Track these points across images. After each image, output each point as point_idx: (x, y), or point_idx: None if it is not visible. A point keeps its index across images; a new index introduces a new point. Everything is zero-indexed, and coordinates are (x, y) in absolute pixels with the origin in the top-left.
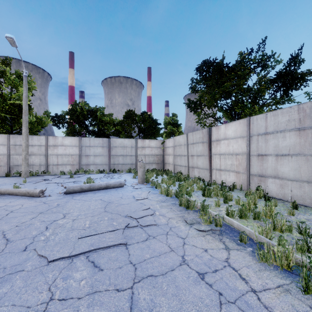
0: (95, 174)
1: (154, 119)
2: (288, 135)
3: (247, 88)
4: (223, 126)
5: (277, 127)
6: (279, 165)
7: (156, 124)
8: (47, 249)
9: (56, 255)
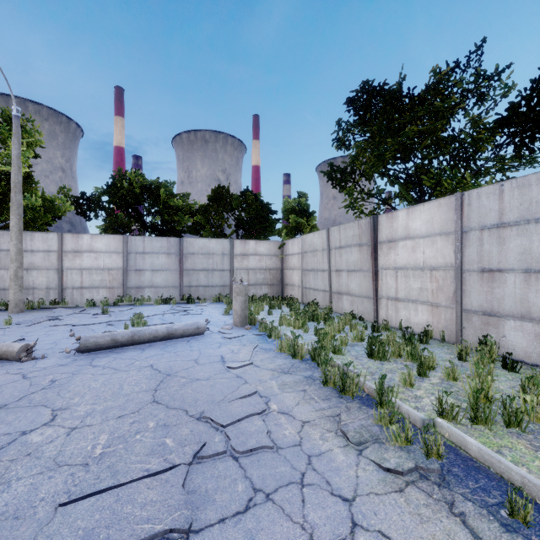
0: (153, 305)
1: (265, 203)
2: None
3: (452, 137)
4: (402, 211)
5: (527, 211)
6: (533, 293)
7: (268, 211)
8: None
9: None
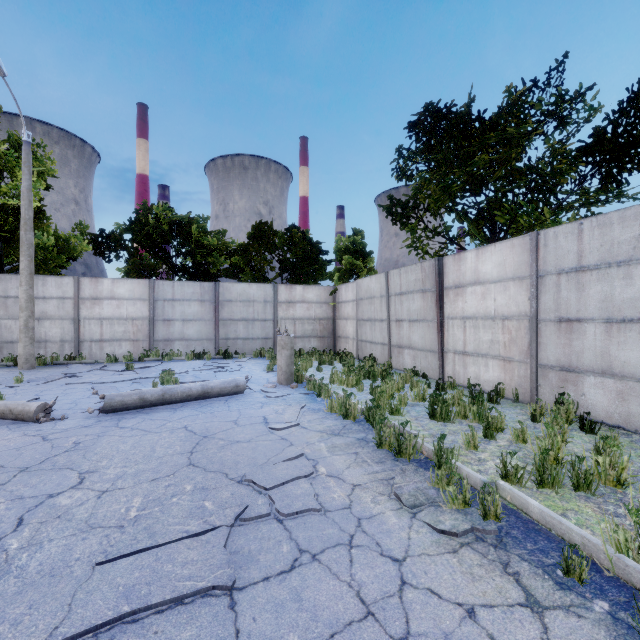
0: (184, 361)
1: (315, 242)
2: (639, 273)
3: (527, 168)
4: (470, 253)
5: (608, 253)
6: (615, 346)
7: (318, 251)
8: None
9: None
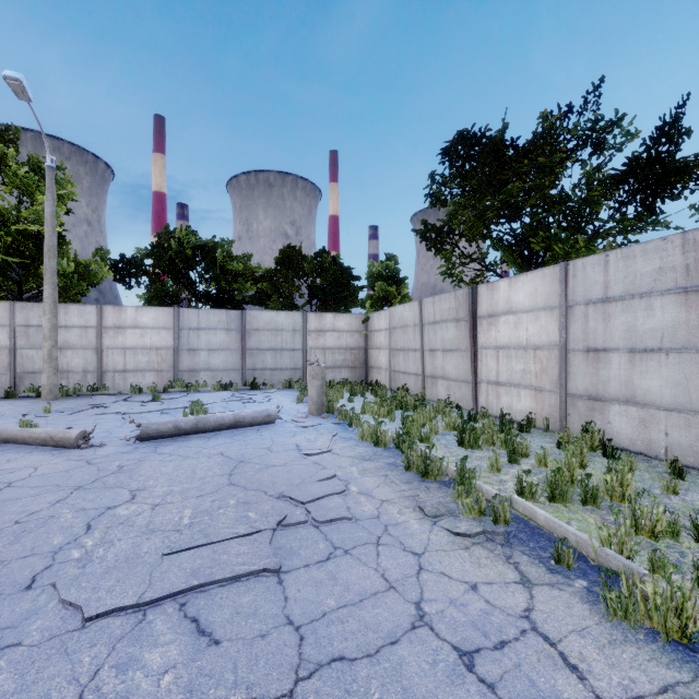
0: (210, 392)
1: (346, 267)
2: (660, 305)
3: (560, 196)
4: (503, 282)
5: (632, 285)
6: (637, 375)
7: (349, 277)
8: (84, 586)
9: (106, 602)
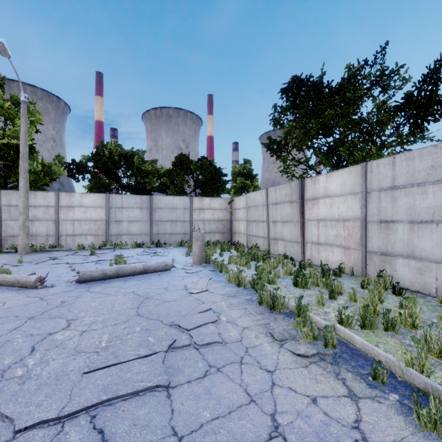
0: (129, 249)
1: (218, 168)
2: (432, 191)
3: (360, 119)
4: (322, 176)
5: (412, 178)
6: (416, 238)
7: (220, 174)
8: (20, 401)
9: (33, 416)
